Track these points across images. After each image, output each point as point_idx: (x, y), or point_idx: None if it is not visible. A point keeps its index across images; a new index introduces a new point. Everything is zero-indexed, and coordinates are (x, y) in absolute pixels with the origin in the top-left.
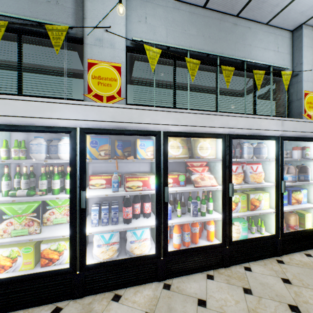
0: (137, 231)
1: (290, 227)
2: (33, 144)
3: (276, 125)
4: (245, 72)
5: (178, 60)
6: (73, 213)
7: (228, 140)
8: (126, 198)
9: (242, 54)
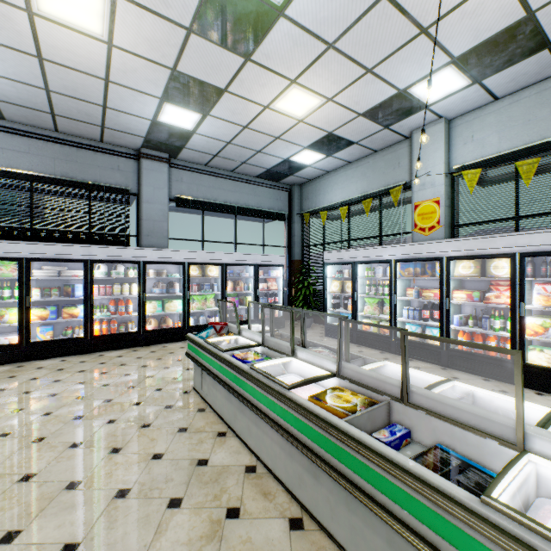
0: (433, 330)
1: None
2: (376, 269)
3: None
4: None
5: (522, 158)
6: (390, 306)
7: (518, 258)
8: (423, 304)
9: None
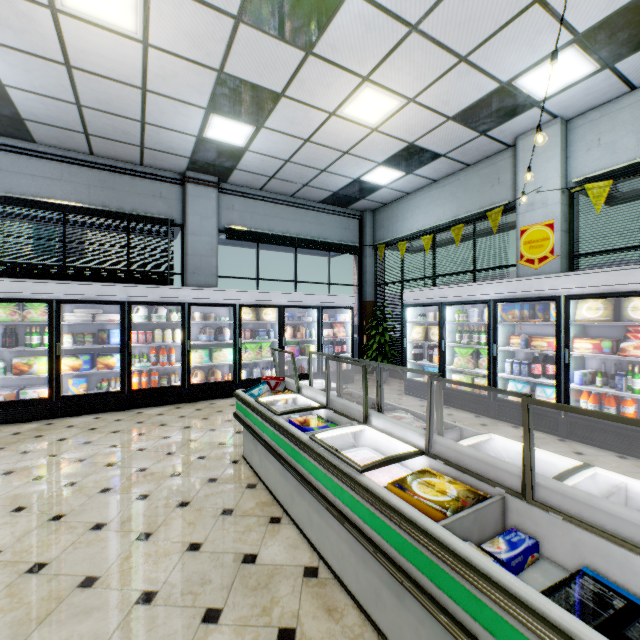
0: (546, 389)
1: None
2: (470, 312)
3: None
4: None
5: None
6: (488, 358)
7: None
8: (533, 356)
9: None
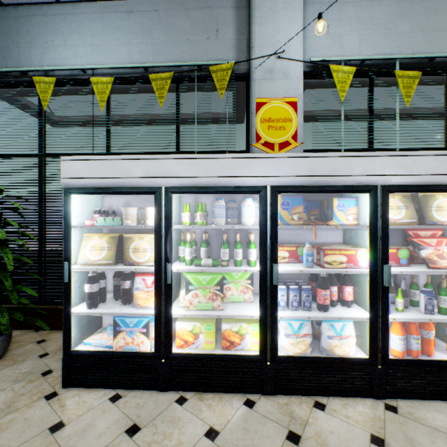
0: (335, 323)
1: None
2: (216, 207)
3: None
4: None
5: (376, 77)
6: (263, 290)
7: None
8: (322, 277)
9: None
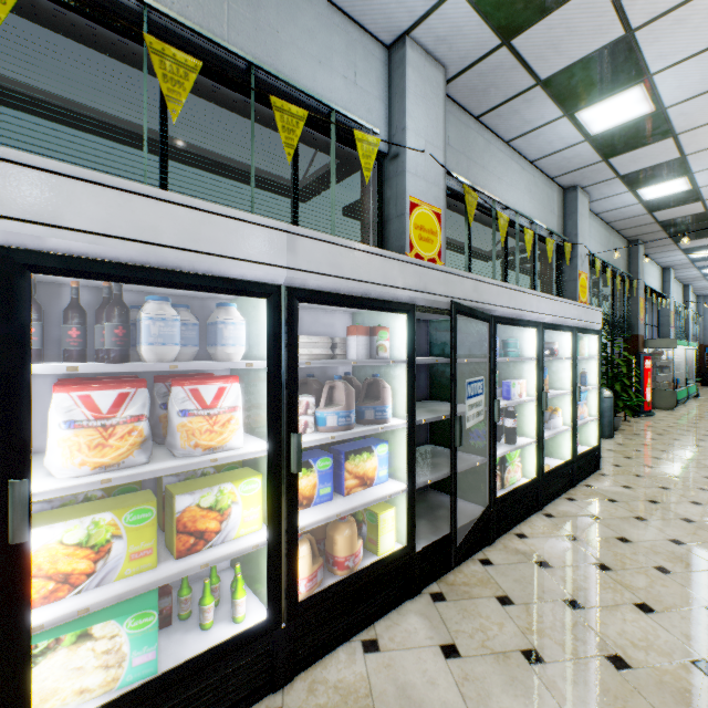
0: None
1: (337, 565)
2: None
3: (266, 247)
4: (254, 99)
5: None
6: None
7: (2, 274)
8: None
9: (251, 45)
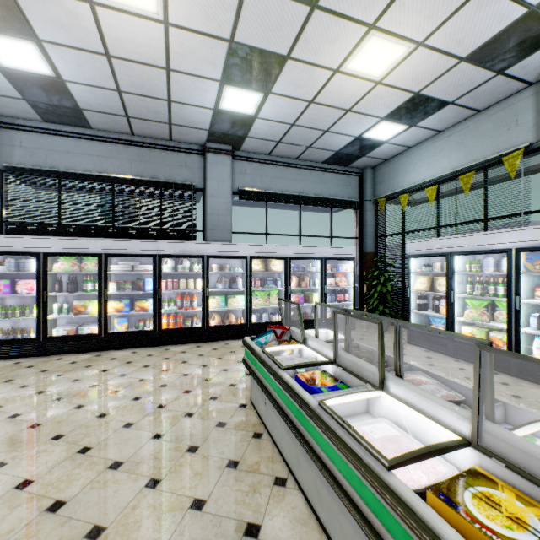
0: None
1: None
2: (484, 262)
3: None
4: None
5: None
6: (508, 312)
7: None
8: None
9: None
